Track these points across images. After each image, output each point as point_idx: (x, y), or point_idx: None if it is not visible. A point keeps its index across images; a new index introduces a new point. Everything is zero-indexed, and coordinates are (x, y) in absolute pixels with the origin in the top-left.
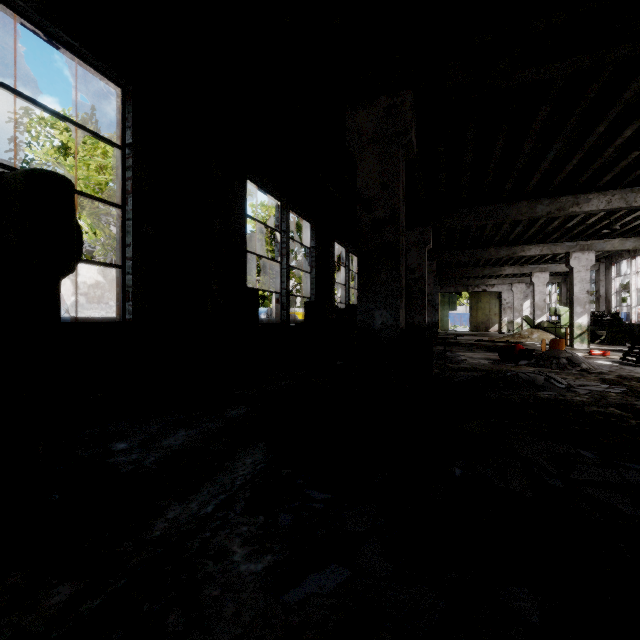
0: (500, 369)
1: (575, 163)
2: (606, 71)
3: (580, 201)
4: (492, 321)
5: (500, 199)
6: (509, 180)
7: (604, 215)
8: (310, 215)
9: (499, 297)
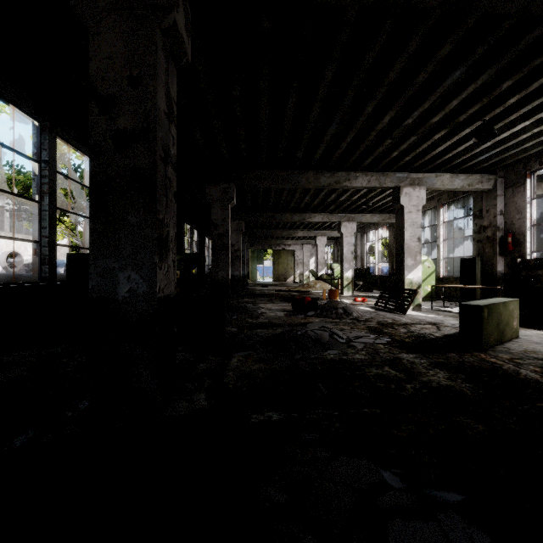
0: (293, 322)
1: (349, 142)
2: (380, 39)
3: (351, 177)
4: (289, 273)
5: (293, 167)
6: (300, 148)
7: (363, 194)
8: None
9: (294, 254)
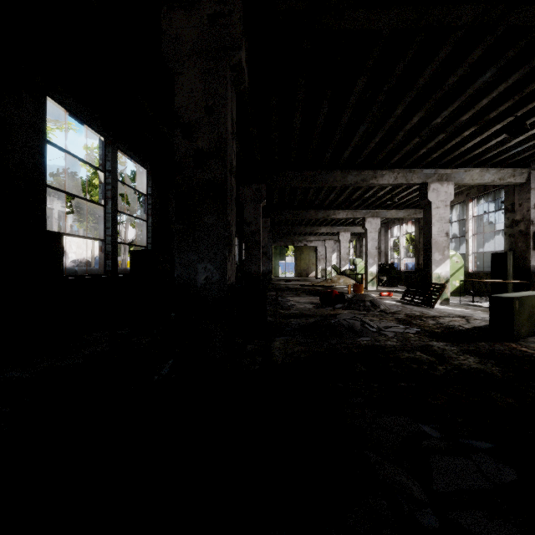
0: (322, 313)
1: (376, 142)
2: (412, 50)
3: (377, 175)
4: (311, 269)
5: (321, 167)
6: (329, 149)
7: (388, 190)
8: (145, 160)
9: (316, 250)
